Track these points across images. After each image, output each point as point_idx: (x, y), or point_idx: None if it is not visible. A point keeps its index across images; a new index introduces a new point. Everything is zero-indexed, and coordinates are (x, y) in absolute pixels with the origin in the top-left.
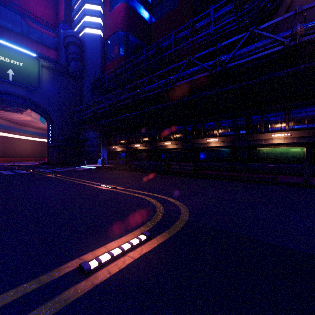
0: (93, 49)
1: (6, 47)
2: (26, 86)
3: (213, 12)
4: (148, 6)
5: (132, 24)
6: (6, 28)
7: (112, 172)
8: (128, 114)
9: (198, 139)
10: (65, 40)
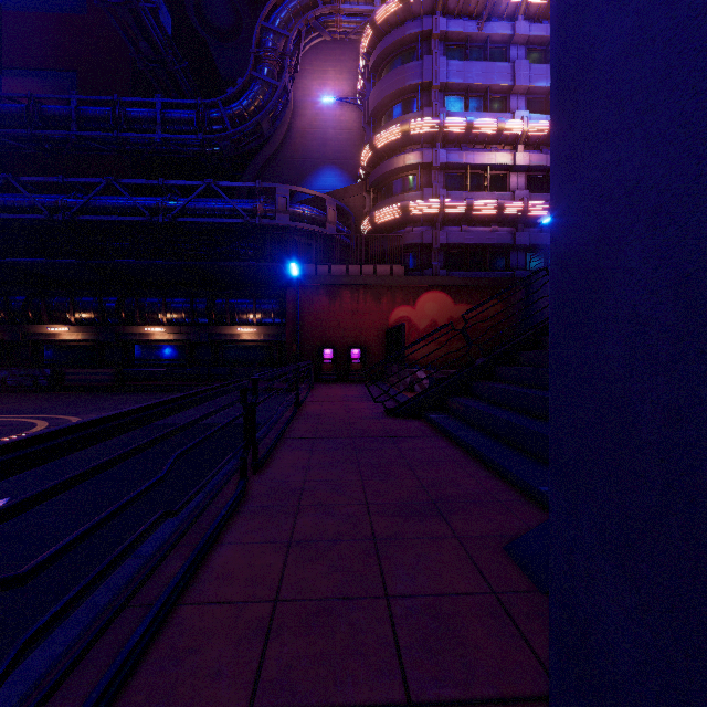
0: None
1: None
2: None
3: (161, 107)
4: None
5: None
6: None
7: None
8: None
9: (130, 326)
10: None
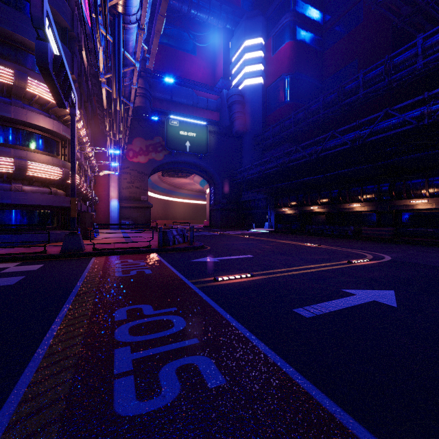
0: (253, 102)
1: (185, 123)
2: (198, 154)
3: (421, 42)
4: (320, 30)
5: (300, 62)
6: (182, 104)
7: (294, 236)
8: (310, 178)
9: (398, 200)
10: (228, 100)
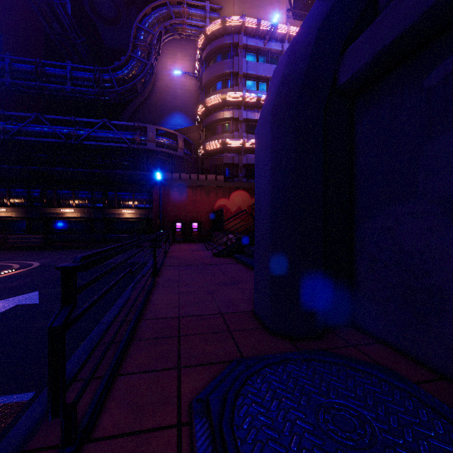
0: None
1: None
2: None
3: (70, 69)
4: None
5: None
6: None
7: None
8: None
9: (50, 208)
10: None
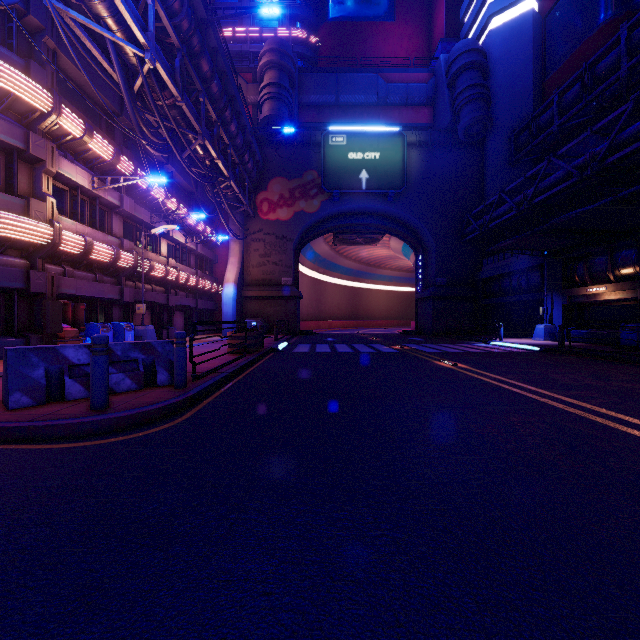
0: (511, 59)
1: (358, 136)
2: (384, 193)
3: None
4: None
5: None
6: (357, 106)
7: (629, 371)
8: None
9: None
10: (449, 70)
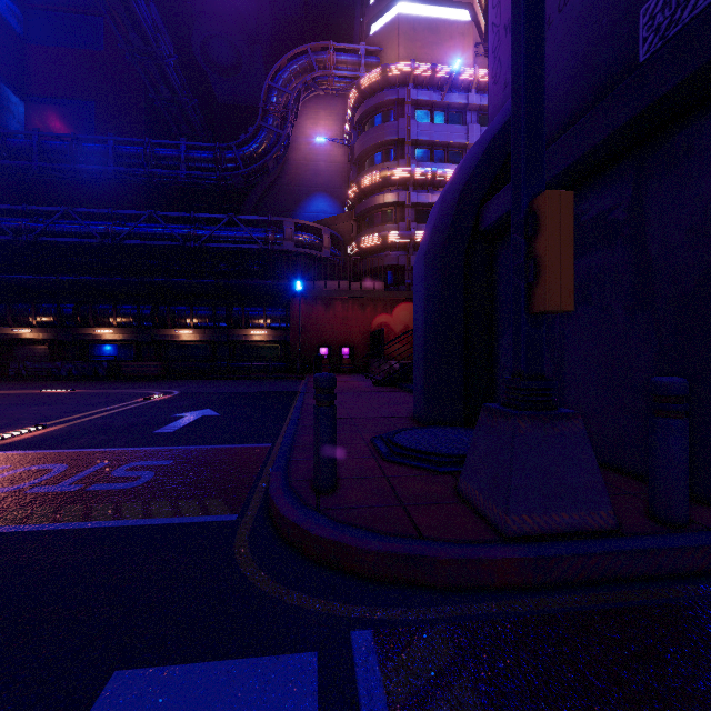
0: None
1: None
2: None
3: (185, 149)
4: None
5: None
6: None
7: None
8: (27, 277)
9: (164, 329)
10: None
